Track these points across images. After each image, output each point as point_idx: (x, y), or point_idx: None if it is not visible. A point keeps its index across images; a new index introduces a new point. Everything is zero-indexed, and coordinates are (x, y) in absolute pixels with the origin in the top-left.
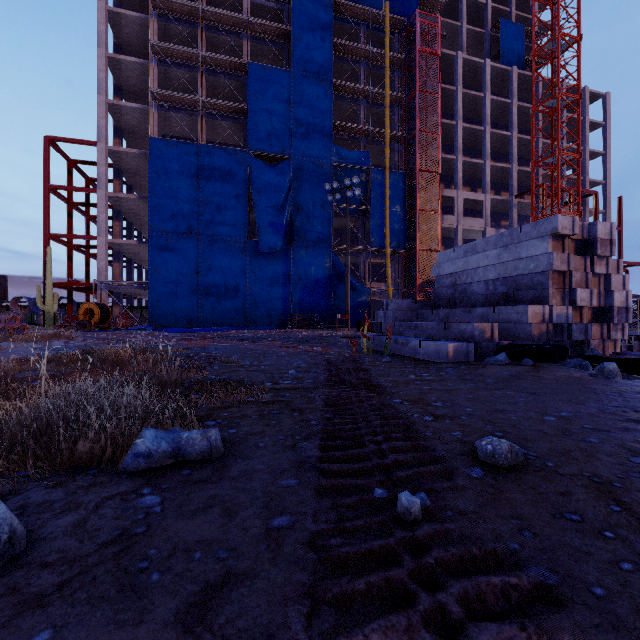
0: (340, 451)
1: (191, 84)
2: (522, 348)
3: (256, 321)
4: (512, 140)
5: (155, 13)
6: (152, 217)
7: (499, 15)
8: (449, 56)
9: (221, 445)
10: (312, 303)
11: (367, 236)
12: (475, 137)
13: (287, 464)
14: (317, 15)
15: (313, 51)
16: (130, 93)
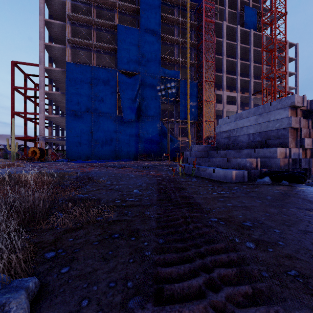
0: None
1: (88, 35)
2: (279, 174)
3: (121, 157)
4: (250, 66)
5: None
6: (67, 103)
7: (244, 4)
8: (219, 23)
9: None
10: (150, 148)
11: (178, 114)
12: (232, 65)
13: None
14: (153, 1)
15: (151, 19)
16: (57, 40)
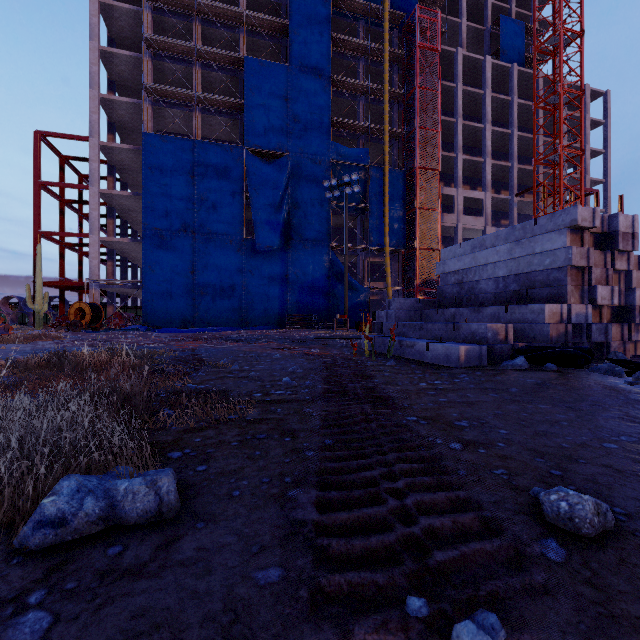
0: (347, 510)
1: (186, 79)
2: (543, 351)
3: (253, 321)
4: (512, 138)
5: (149, 6)
6: (146, 214)
7: (499, 12)
8: (449, 52)
9: (176, 499)
10: (310, 303)
11: (366, 235)
12: (475, 135)
13: (269, 533)
14: (315, 9)
15: (311, 46)
16: (124, 88)
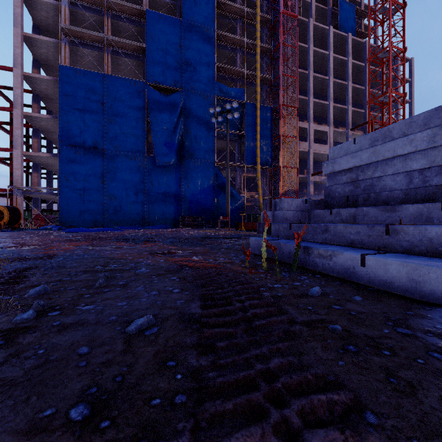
0: None
1: (99, 27)
2: None
3: (153, 222)
4: (348, 88)
5: None
6: (62, 133)
7: None
8: (303, 22)
9: None
10: (199, 207)
11: (242, 156)
12: (321, 85)
13: None
14: None
15: (200, 6)
16: (48, 33)
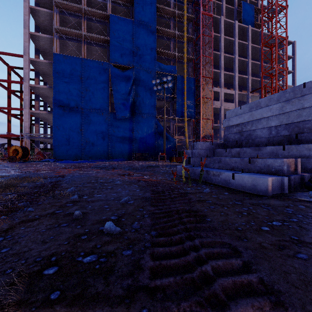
0: None
1: (78, 26)
2: None
3: (114, 156)
4: (248, 63)
5: None
6: (55, 98)
7: (241, 0)
8: (217, 18)
9: None
10: (145, 147)
11: (174, 112)
12: (229, 61)
13: None
14: None
15: (146, 10)
16: (44, 30)
